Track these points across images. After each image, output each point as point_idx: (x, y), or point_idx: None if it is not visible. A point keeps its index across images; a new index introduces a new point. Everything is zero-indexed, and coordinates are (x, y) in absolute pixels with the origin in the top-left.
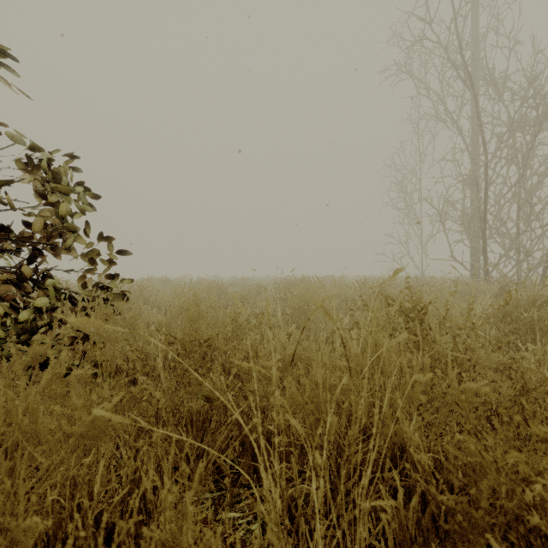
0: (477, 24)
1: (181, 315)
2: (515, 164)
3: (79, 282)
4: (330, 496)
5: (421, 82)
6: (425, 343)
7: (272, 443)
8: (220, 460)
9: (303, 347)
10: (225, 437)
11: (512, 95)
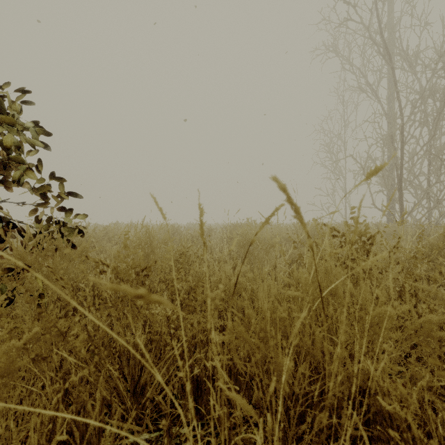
0: (392, 11)
1: (134, 249)
2: (427, 126)
3: (30, 215)
4: (279, 441)
5: (346, 59)
6: (372, 274)
7: (215, 379)
8: (158, 398)
9: (247, 278)
10: (169, 369)
11: (425, 67)
